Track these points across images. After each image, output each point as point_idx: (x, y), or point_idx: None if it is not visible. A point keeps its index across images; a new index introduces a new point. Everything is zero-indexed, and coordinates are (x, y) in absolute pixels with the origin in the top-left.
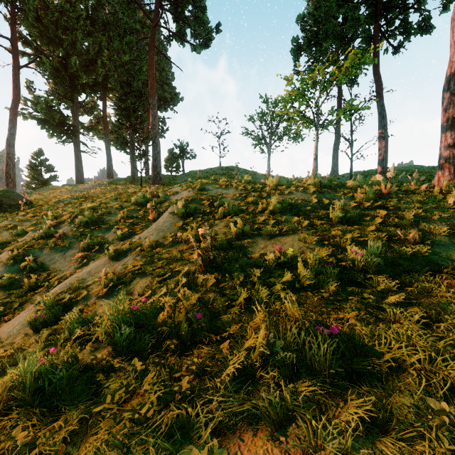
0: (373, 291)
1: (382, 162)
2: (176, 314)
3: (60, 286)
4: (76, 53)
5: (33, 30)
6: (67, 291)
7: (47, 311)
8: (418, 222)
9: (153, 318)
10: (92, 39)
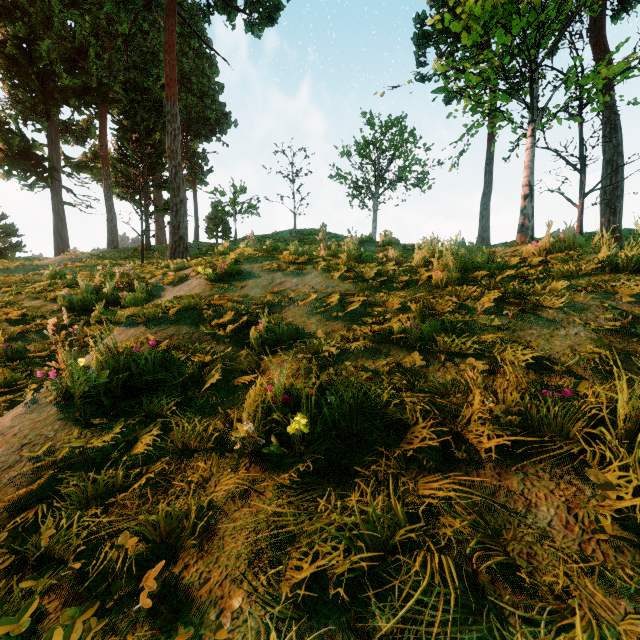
0: None
1: (613, 218)
2: None
3: None
4: (50, 36)
5: None
6: None
7: None
8: None
9: None
10: (78, 12)
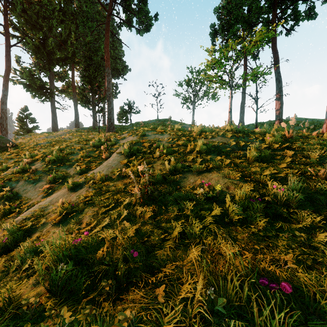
0: (299, 226)
1: (279, 115)
2: (114, 250)
3: (26, 213)
4: (52, 36)
5: (20, 19)
6: (31, 218)
7: (9, 237)
8: (322, 160)
9: (94, 252)
10: (63, 25)
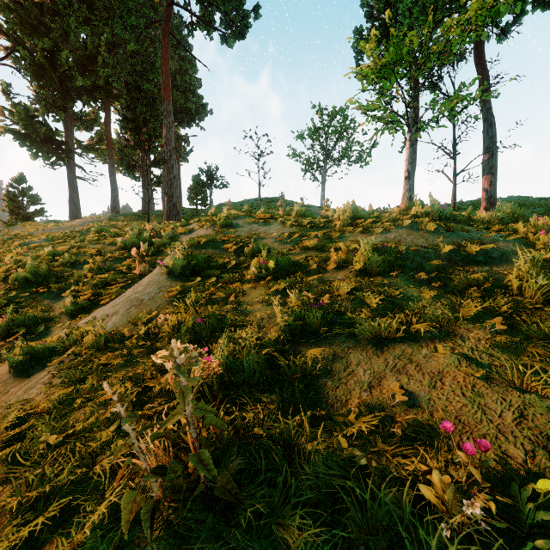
0: None
1: (489, 189)
2: None
3: None
4: (68, 47)
5: (9, 15)
6: None
7: None
8: None
9: None
10: (89, 28)
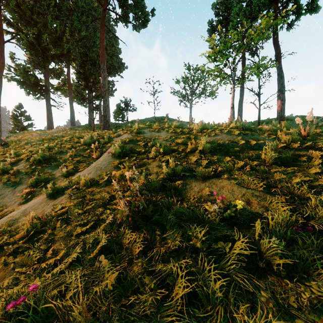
0: None
1: (281, 112)
2: None
3: None
4: (47, 32)
5: (14, 14)
6: None
7: None
8: None
9: None
10: (58, 21)
